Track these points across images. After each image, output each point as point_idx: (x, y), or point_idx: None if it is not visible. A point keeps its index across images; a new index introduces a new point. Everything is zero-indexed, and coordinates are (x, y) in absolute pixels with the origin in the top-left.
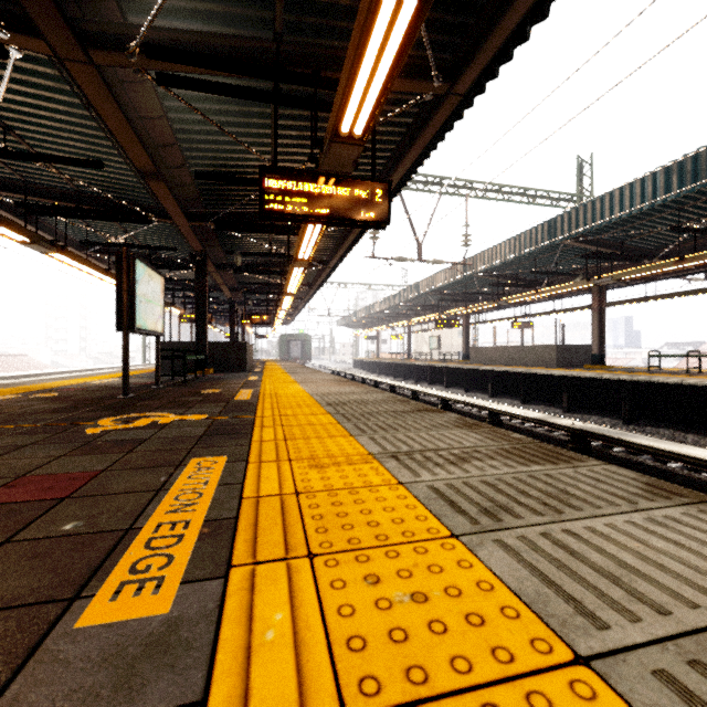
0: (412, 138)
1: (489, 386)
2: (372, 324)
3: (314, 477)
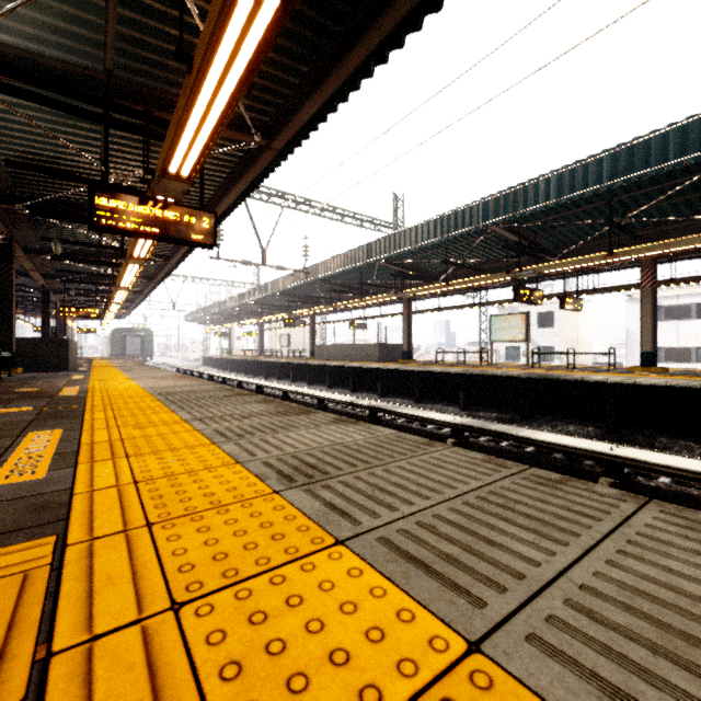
0: (244, 169)
1: (327, 378)
2: (224, 320)
3: (136, 433)
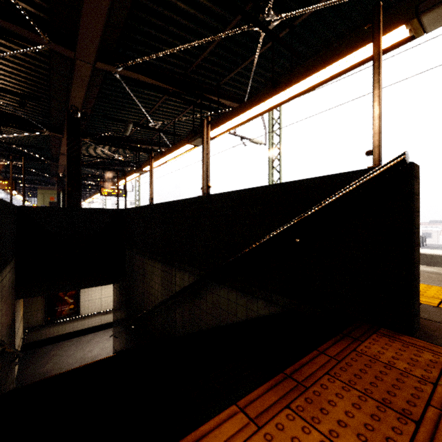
0: None
1: None
2: None
3: None
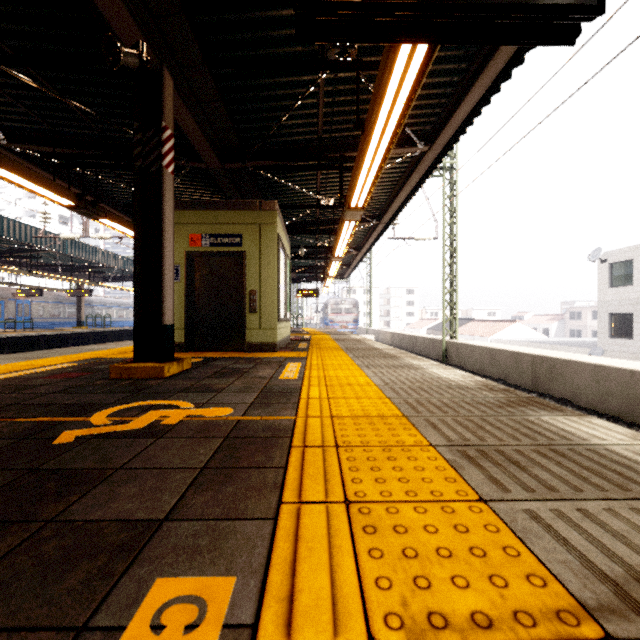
0: None
1: None
2: None
3: None
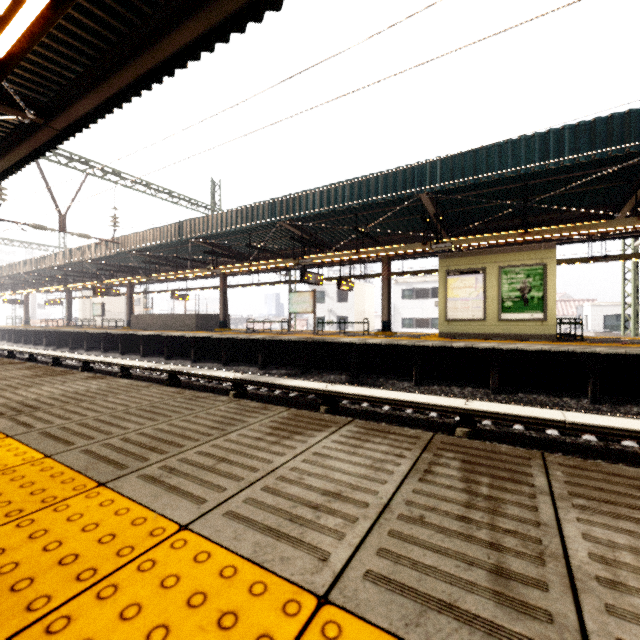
0: (21, 137)
1: (142, 348)
2: (17, 286)
3: None
